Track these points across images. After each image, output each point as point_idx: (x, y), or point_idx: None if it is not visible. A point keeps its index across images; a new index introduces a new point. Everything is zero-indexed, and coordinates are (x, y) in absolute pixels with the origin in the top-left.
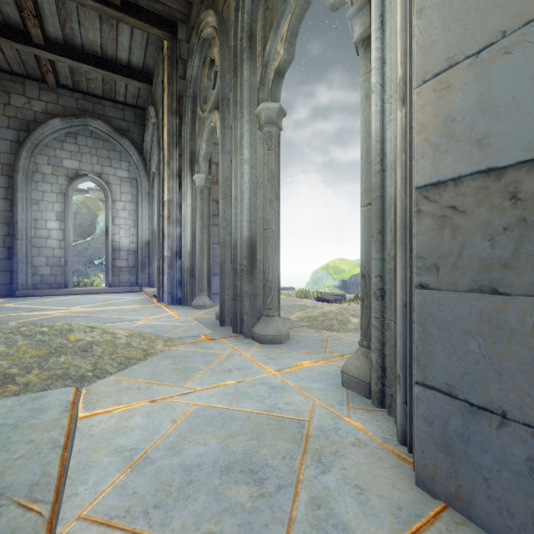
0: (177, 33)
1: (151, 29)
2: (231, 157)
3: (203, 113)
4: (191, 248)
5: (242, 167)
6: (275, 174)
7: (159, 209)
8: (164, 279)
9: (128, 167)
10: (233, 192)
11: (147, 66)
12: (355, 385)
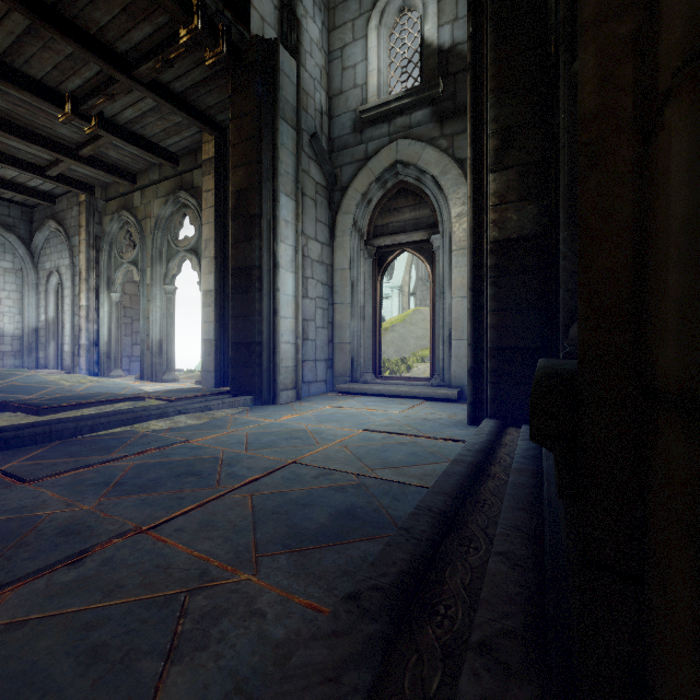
0: (94, 193)
1: (75, 190)
2: (148, 299)
3: (121, 259)
4: (108, 339)
5: (156, 308)
6: (173, 314)
7: (74, 309)
8: (81, 361)
9: (13, 259)
10: (151, 318)
11: (53, 191)
12: (199, 383)
